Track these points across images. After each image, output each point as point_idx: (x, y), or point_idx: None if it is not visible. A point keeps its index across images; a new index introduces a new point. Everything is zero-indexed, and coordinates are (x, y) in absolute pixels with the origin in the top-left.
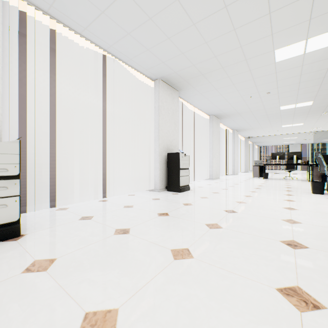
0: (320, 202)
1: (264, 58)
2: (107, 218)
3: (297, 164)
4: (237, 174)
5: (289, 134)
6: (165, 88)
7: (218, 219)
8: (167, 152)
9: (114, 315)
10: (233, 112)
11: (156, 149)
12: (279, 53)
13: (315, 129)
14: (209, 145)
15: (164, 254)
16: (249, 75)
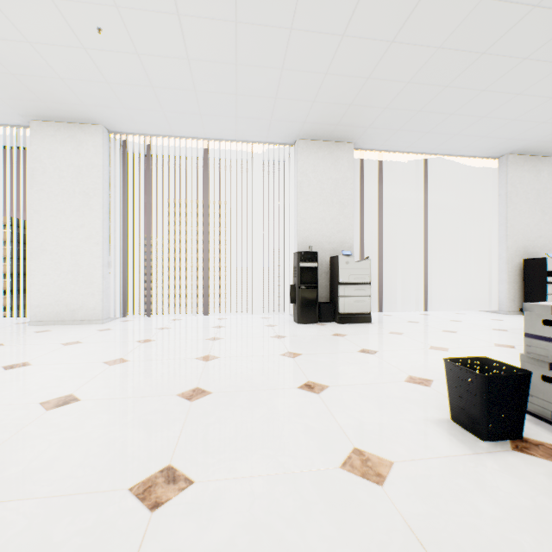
0: None
1: None
2: (433, 324)
3: None
4: None
5: None
6: (519, 163)
7: None
8: (524, 257)
9: (446, 349)
10: None
11: (501, 255)
12: None
13: None
14: None
15: (486, 344)
16: None
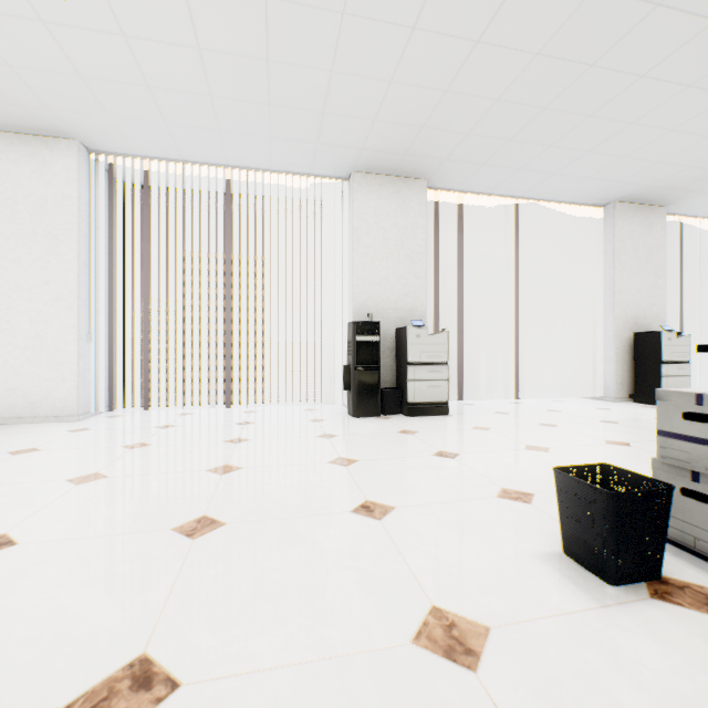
0: None
1: None
2: (527, 416)
3: None
4: None
5: None
6: (628, 213)
7: None
8: (634, 331)
9: (546, 448)
10: None
11: (607, 327)
12: None
13: None
14: None
15: (595, 441)
16: None
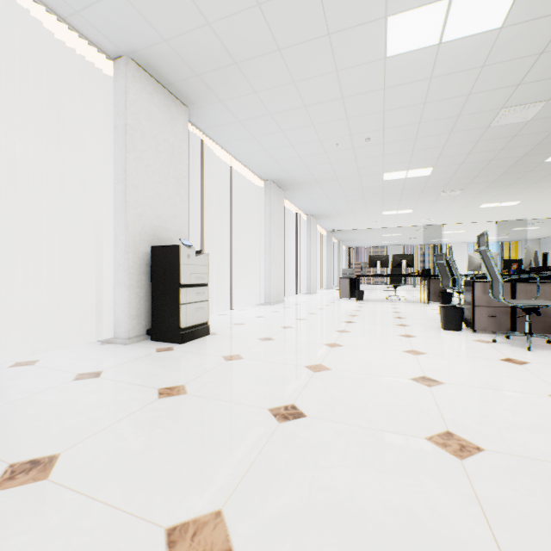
0: (469, 353)
1: (365, 37)
2: None
3: (408, 275)
4: (314, 293)
5: (391, 228)
6: (147, 86)
7: (236, 469)
8: (155, 245)
9: None
10: (307, 177)
11: (120, 237)
12: (396, 28)
13: (427, 221)
14: (265, 238)
15: None
16: (336, 84)
